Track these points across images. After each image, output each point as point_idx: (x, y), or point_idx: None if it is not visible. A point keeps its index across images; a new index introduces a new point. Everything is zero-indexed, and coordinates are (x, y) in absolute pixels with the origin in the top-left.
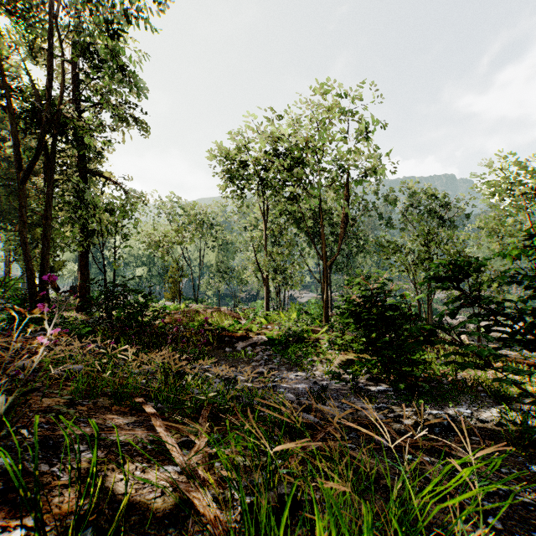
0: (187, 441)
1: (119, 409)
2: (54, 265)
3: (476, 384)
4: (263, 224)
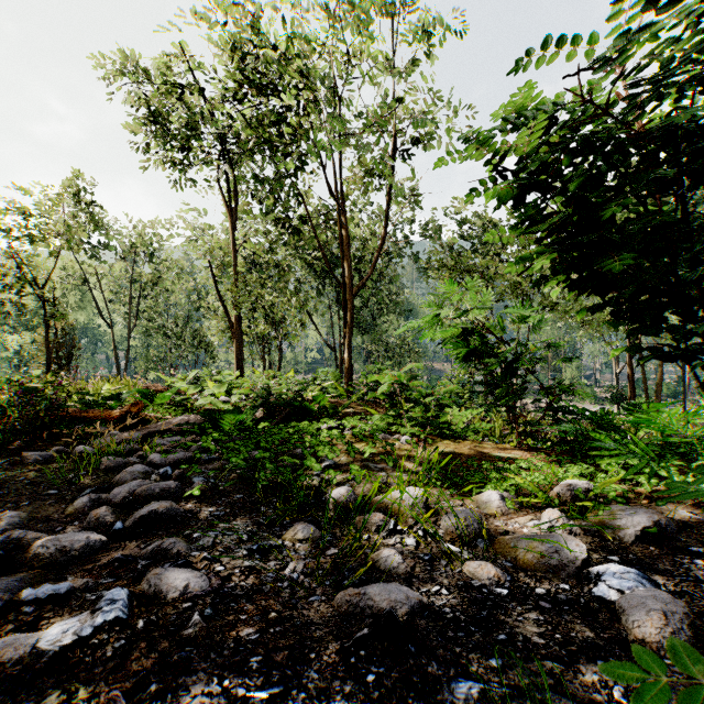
0: None
1: None
2: None
3: None
4: (232, 222)
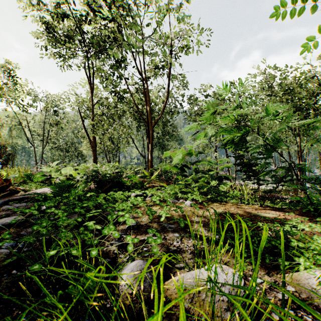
0: None
1: None
2: None
3: None
4: (90, 89)
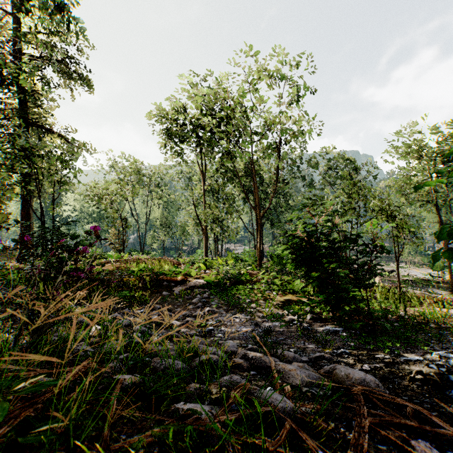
0: None
1: None
2: None
3: (423, 321)
4: (202, 179)
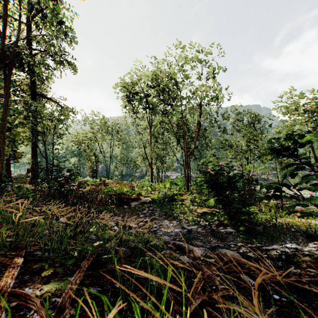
0: (53, 304)
1: (2, 260)
2: (16, 155)
3: (288, 227)
4: (149, 129)
